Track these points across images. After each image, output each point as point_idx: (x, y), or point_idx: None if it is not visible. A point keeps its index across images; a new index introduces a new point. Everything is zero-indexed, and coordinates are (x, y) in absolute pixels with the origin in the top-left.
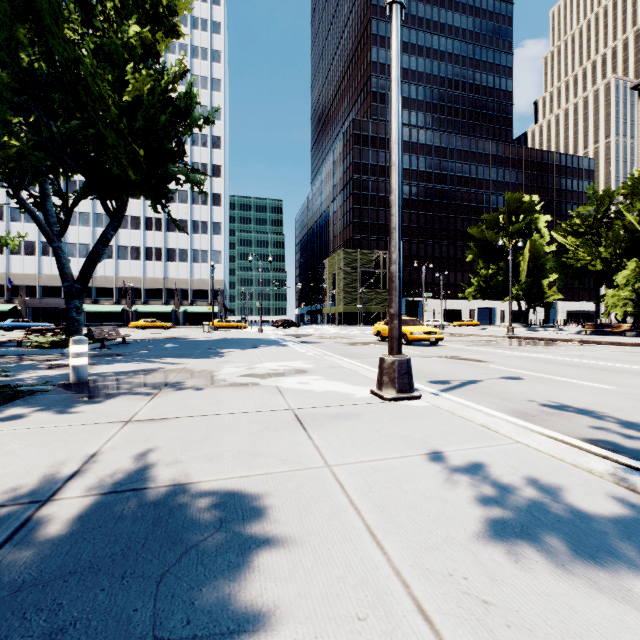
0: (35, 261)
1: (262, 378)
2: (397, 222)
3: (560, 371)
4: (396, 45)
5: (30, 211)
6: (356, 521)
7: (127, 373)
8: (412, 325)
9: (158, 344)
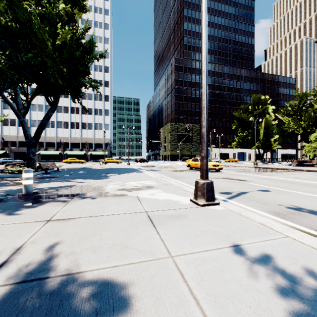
0: (15, 129)
1: (129, 191)
2: (205, 104)
3: (288, 186)
4: (205, 3)
5: (8, 102)
6: (197, 312)
7: (55, 188)
8: None
9: (75, 171)
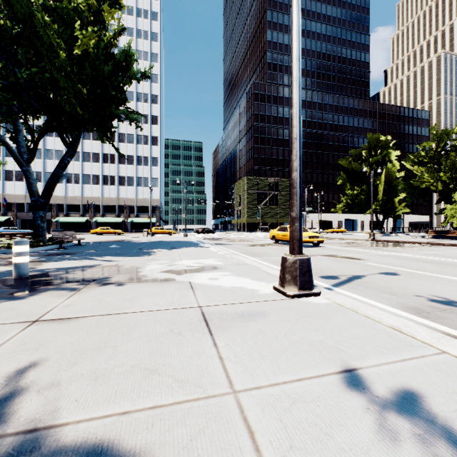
0: (23, 185)
1: (178, 274)
2: (298, 133)
3: (426, 267)
4: None
5: (4, 142)
6: None
7: (66, 269)
8: None
9: (105, 245)
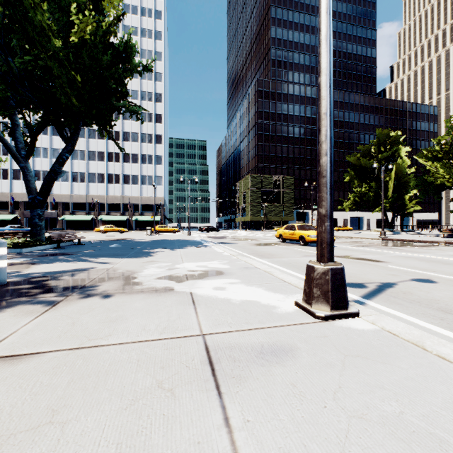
0: None
1: (178, 281)
2: (329, 106)
3: None
4: None
5: None
6: None
7: (53, 274)
8: (308, 229)
9: (106, 244)
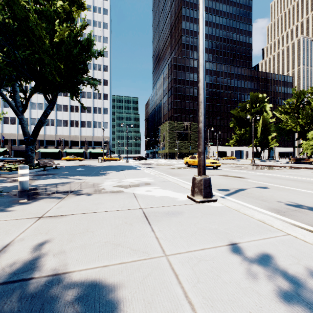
0: (16, 127)
1: (125, 188)
2: (203, 98)
3: (287, 183)
4: None
5: (6, 99)
6: None
7: (52, 185)
8: None
9: (74, 168)
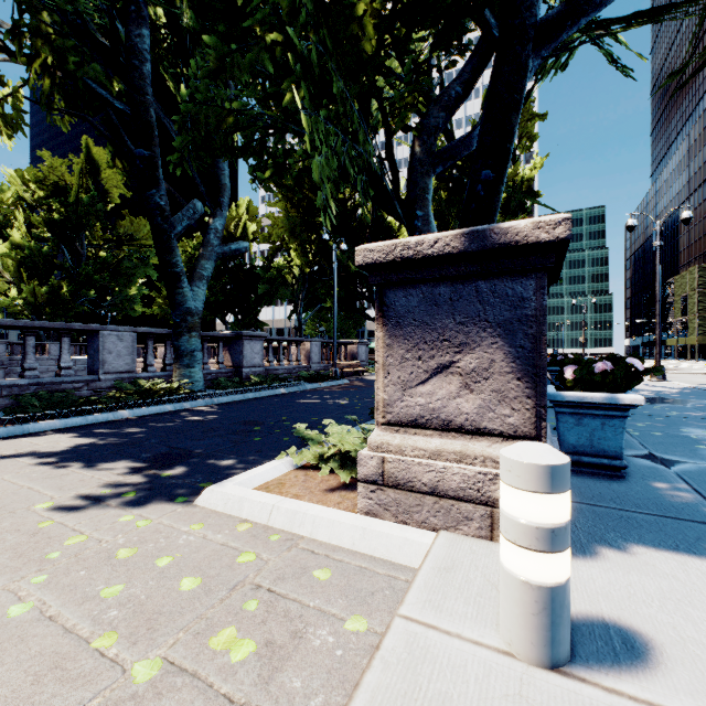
0: None
1: None
2: (658, 321)
3: None
4: (657, 260)
5: None
6: None
7: None
8: None
9: None
